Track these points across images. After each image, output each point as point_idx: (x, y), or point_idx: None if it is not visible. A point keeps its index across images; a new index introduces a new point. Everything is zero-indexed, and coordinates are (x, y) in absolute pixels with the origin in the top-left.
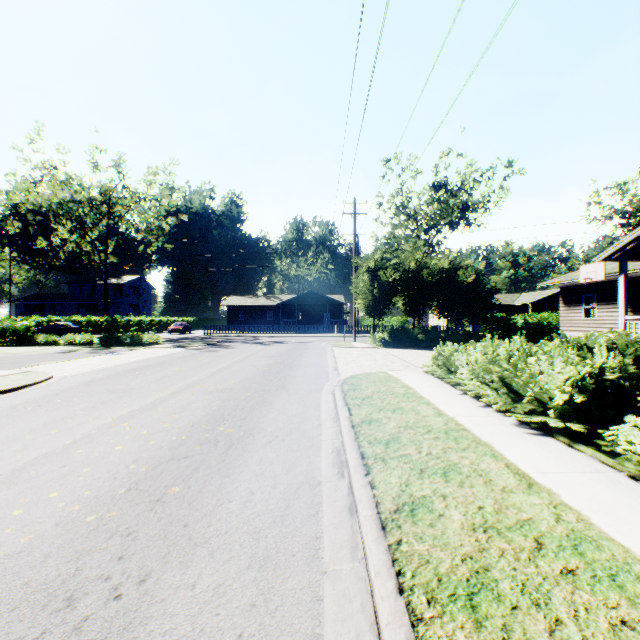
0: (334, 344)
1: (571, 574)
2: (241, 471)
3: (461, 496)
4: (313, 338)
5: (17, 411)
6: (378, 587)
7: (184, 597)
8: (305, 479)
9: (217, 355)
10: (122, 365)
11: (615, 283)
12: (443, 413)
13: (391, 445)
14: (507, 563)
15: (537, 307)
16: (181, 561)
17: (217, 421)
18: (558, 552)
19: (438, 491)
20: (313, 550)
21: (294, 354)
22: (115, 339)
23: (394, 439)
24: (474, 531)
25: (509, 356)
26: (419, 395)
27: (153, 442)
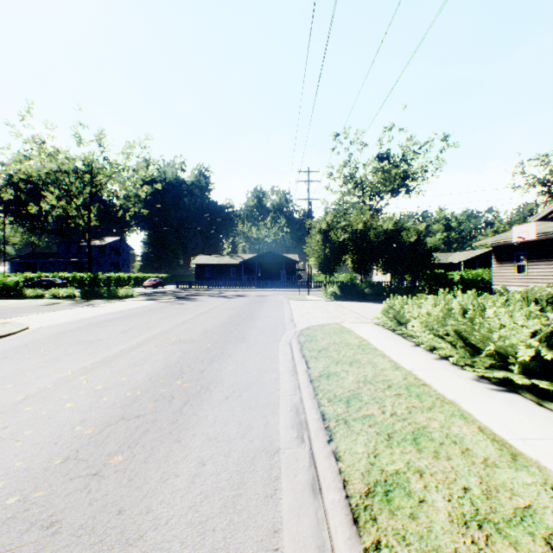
0: (290, 297)
1: None
2: (193, 434)
3: (440, 472)
4: (271, 292)
5: None
6: None
7: None
8: (262, 445)
9: (184, 307)
10: (96, 317)
11: (545, 242)
12: (400, 366)
13: (352, 403)
14: None
15: (468, 265)
16: None
17: (175, 374)
18: None
19: (412, 465)
20: (270, 552)
21: (254, 306)
22: (94, 293)
23: (355, 396)
24: (467, 527)
25: (463, 309)
26: (373, 347)
27: (106, 398)
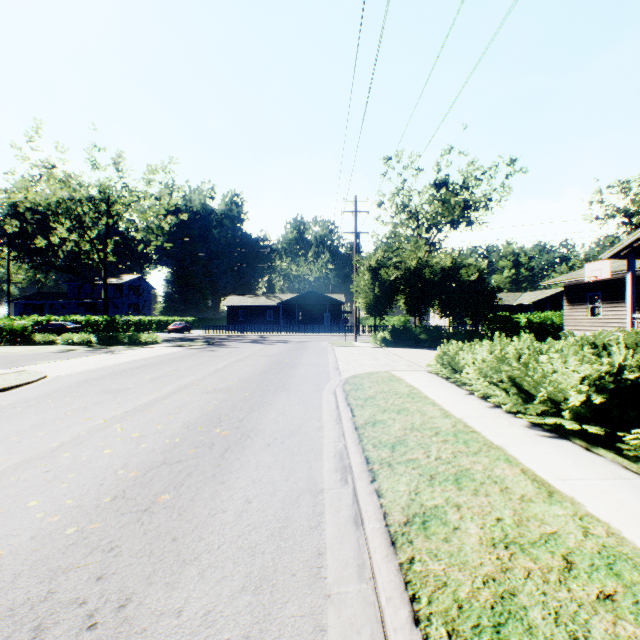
0: (335, 343)
1: (610, 600)
2: (237, 477)
3: (476, 506)
4: (313, 338)
5: (5, 412)
6: (390, 616)
7: (168, 627)
8: (306, 486)
9: (216, 354)
10: (119, 364)
11: (620, 281)
12: (450, 414)
13: (397, 449)
14: (535, 586)
15: (539, 307)
16: (167, 582)
17: (213, 422)
18: (591, 573)
19: (451, 500)
20: (315, 569)
21: (294, 353)
22: (113, 338)
23: (400, 442)
24: (494, 547)
25: (518, 355)
26: (424, 395)
27: (145, 445)
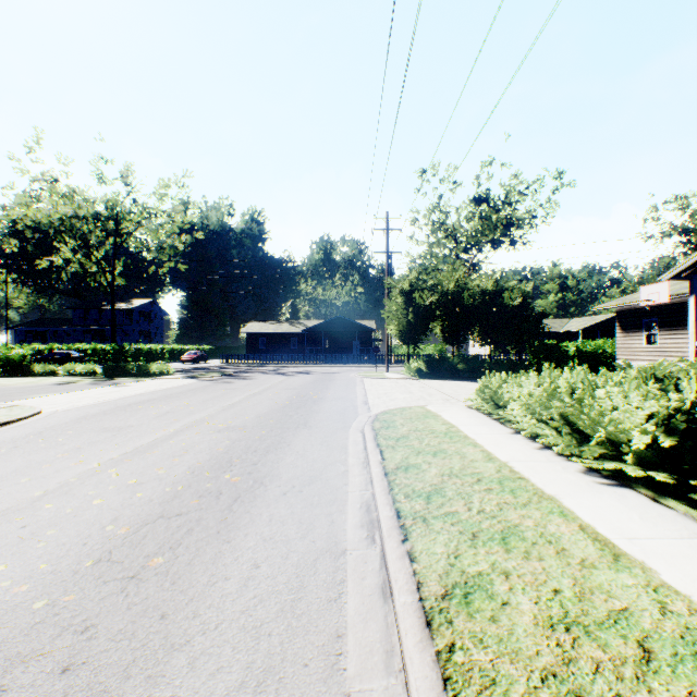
0: (364, 375)
1: None
2: (245, 534)
3: (529, 573)
4: (341, 368)
5: None
6: None
7: None
8: (325, 546)
9: (232, 387)
10: (123, 398)
11: (680, 306)
12: (494, 457)
13: (433, 499)
14: (607, 685)
15: (588, 334)
16: (148, 676)
17: (223, 467)
18: (676, 666)
19: (498, 566)
20: (332, 657)
21: (319, 386)
22: (120, 369)
23: (437, 491)
24: (553, 629)
25: (571, 389)
26: (463, 434)
27: (141, 494)
